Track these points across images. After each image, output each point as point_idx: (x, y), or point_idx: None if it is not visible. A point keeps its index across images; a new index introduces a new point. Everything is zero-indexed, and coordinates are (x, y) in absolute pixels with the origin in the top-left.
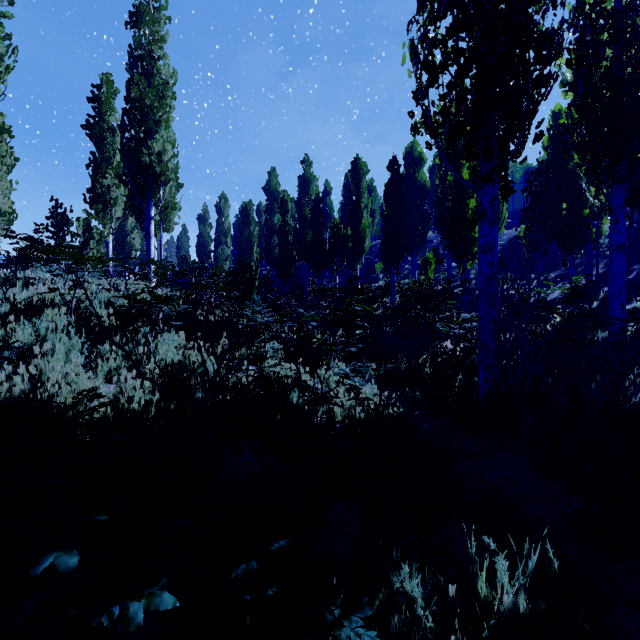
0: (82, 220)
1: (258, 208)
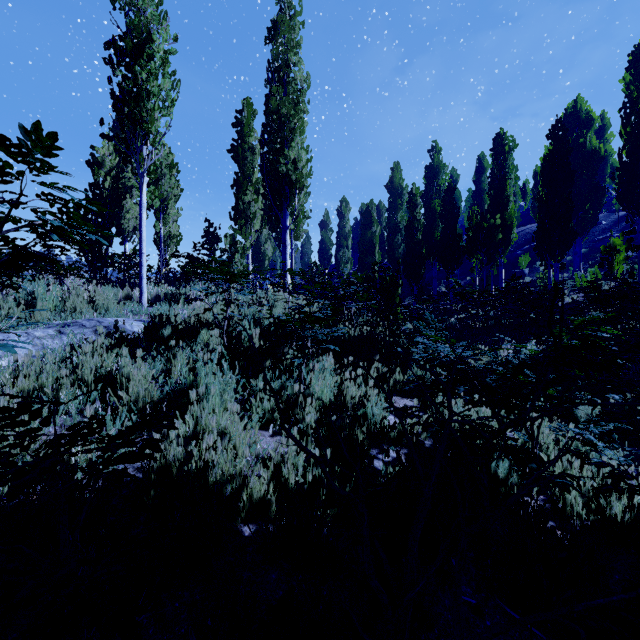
0: (229, 236)
1: (378, 208)
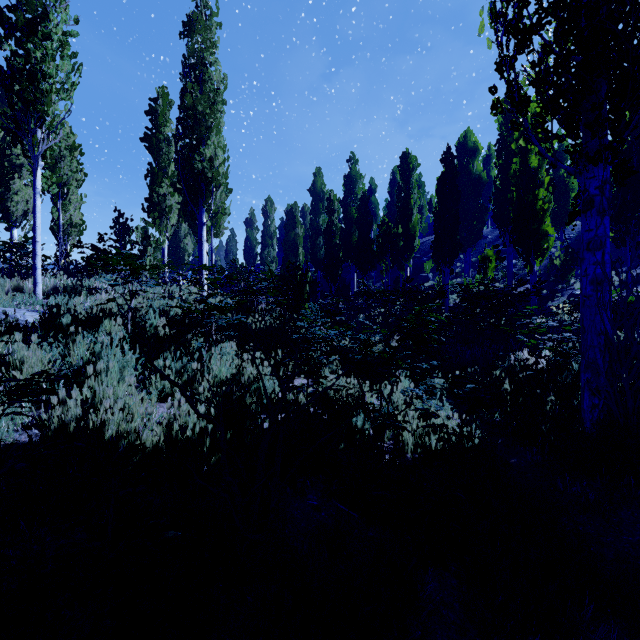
0: (140, 228)
1: (303, 210)
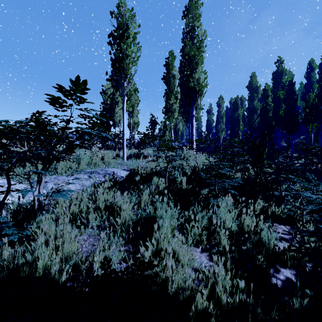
0: (163, 122)
1: (240, 99)
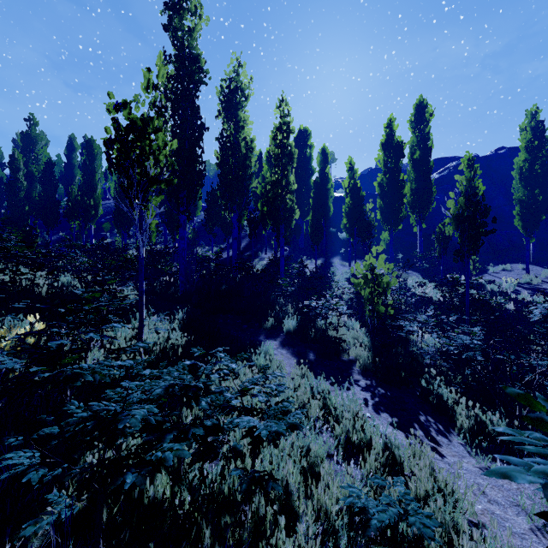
0: None
1: None
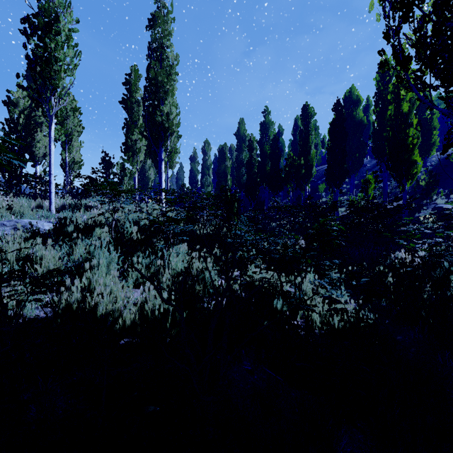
0: (119, 164)
1: (230, 148)
